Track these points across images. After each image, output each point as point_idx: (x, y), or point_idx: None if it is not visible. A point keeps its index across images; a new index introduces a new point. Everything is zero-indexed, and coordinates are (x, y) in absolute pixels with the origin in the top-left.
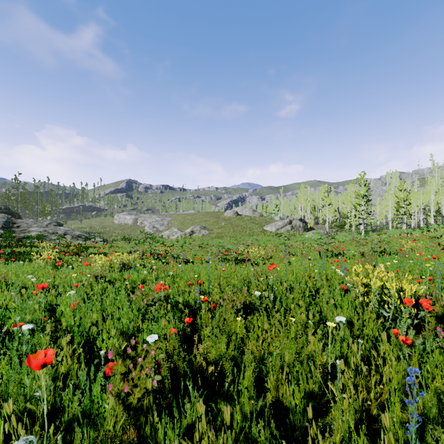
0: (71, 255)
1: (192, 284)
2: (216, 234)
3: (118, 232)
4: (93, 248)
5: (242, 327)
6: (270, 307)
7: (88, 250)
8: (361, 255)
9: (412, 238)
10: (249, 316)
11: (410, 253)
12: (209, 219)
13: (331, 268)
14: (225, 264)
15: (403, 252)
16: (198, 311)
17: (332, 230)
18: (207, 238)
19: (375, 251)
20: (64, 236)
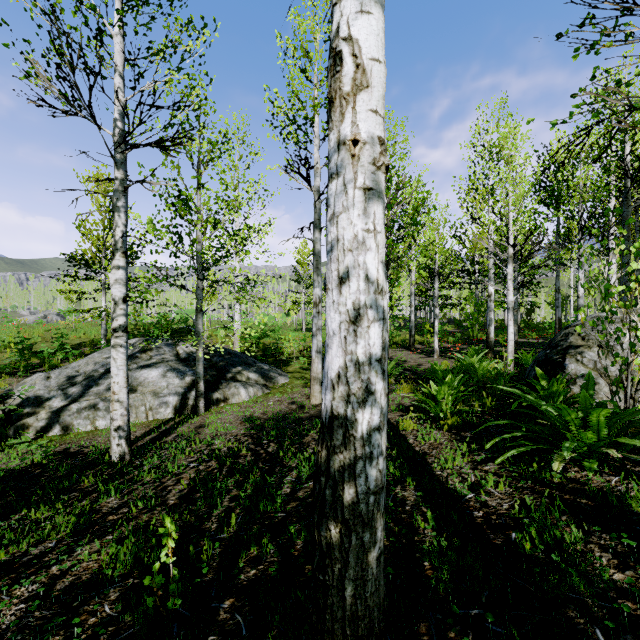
0: None
1: None
2: None
3: None
4: None
5: None
6: None
7: None
8: None
9: None
10: None
11: None
12: None
13: None
14: None
15: None
16: None
17: None
18: None
19: None
20: None
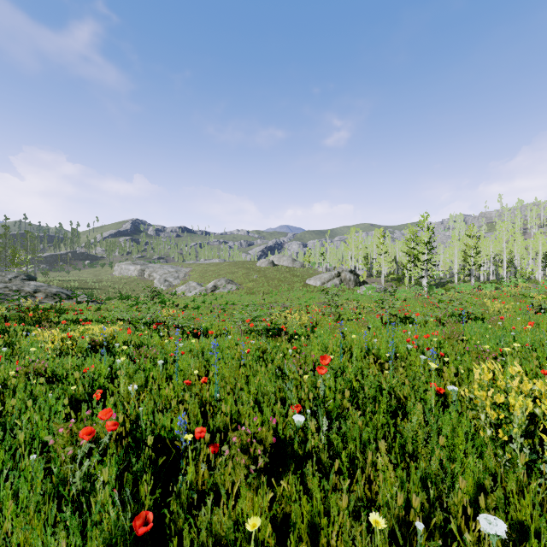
0: (30, 325)
1: (192, 382)
2: (246, 290)
3: (118, 287)
4: (71, 311)
5: (265, 523)
6: (322, 453)
7: (62, 316)
8: (438, 322)
9: (491, 295)
10: (281, 479)
11: (504, 320)
12: (237, 270)
13: (403, 345)
14: (250, 341)
15: (494, 318)
16: (183, 463)
17: (389, 284)
18: (234, 296)
19: (452, 314)
20: (33, 294)
